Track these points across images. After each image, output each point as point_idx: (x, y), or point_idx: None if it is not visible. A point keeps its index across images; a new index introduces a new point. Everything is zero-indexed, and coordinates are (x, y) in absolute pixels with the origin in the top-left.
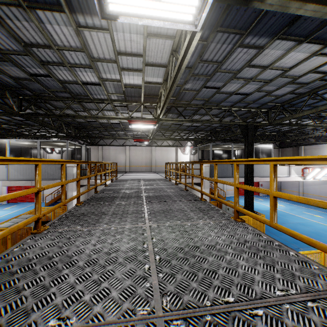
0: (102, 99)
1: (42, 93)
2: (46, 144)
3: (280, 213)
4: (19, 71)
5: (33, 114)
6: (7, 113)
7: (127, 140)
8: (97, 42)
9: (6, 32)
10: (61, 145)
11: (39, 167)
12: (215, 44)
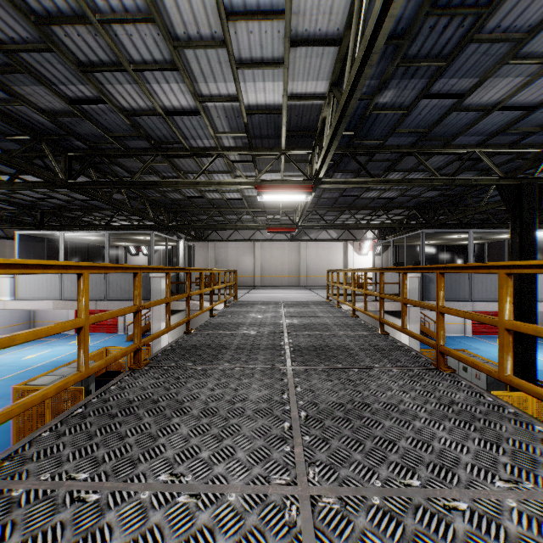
0: (206, 148)
1: (100, 143)
2: (121, 239)
3: None
4: (49, 96)
5: (89, 183)
6: (48, 184)
7: (257, 230)
8: None
9: None
10: (145, 240)
11: None
12: None
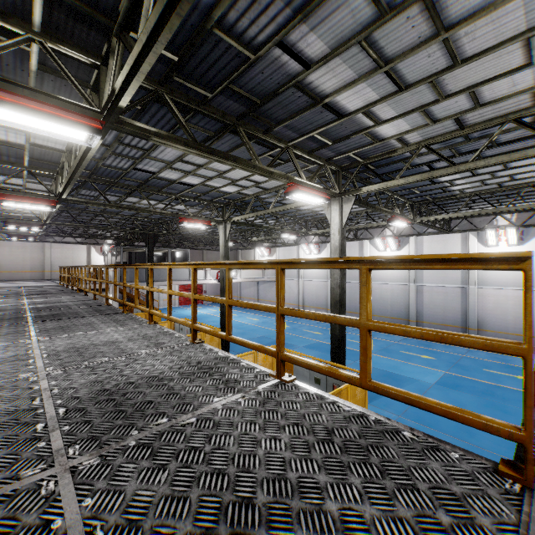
0: None
1: None
2: None
3: (206, 316)
4: None
5: None
6: None
7: None
8: None
9: None
10: None
11: None
12: (86, 191)
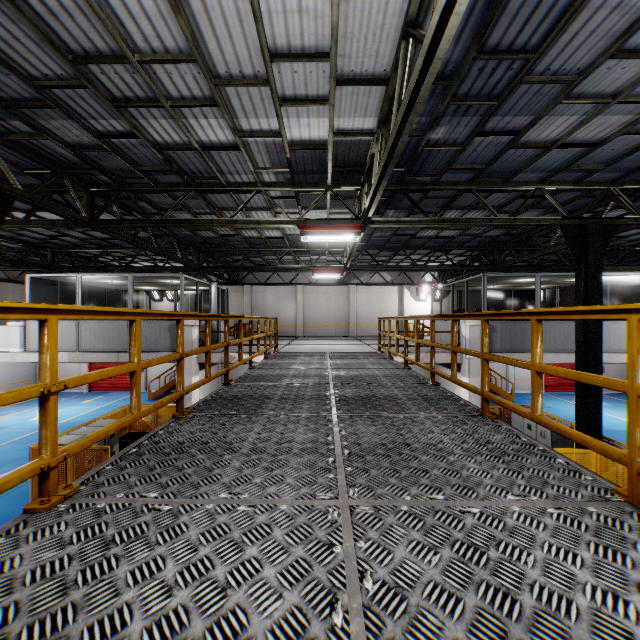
0: (245, 183)
1: (128, 177)
2: (146, 282)
3: None
4: (77, 130)
5: (114, 222)
6: (68, 222)
7: (300, 273)
8: (223, 30)
9: (31, 28)
10: (172, 284)
11: (50, 327)
12: None
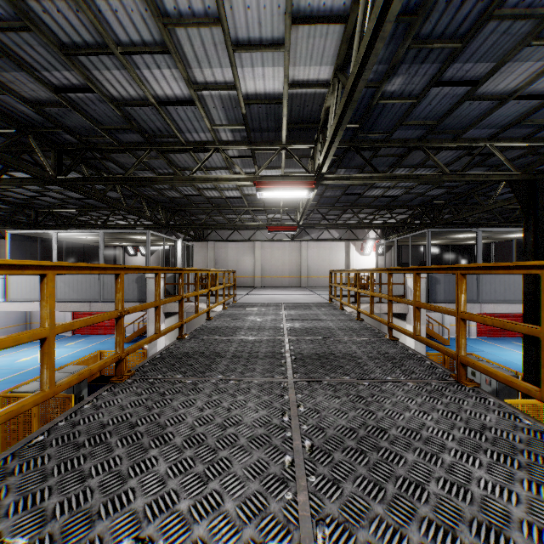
0: (203, 142)
1: (91, 136)
2: (117, 238)
3: None
4: (33, 84)
5: (80, 179)
6: (36, 180)
7: (258, 230)
8: None
9: None
10: (142, 240)
11: None
12: None
